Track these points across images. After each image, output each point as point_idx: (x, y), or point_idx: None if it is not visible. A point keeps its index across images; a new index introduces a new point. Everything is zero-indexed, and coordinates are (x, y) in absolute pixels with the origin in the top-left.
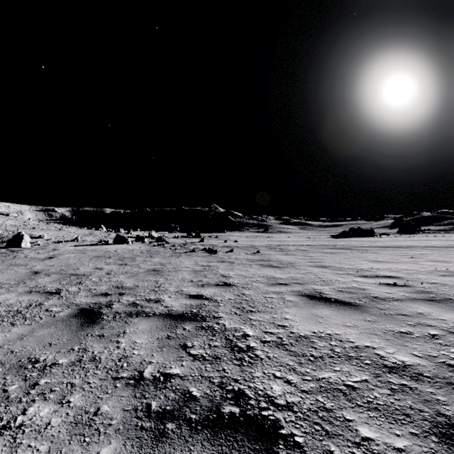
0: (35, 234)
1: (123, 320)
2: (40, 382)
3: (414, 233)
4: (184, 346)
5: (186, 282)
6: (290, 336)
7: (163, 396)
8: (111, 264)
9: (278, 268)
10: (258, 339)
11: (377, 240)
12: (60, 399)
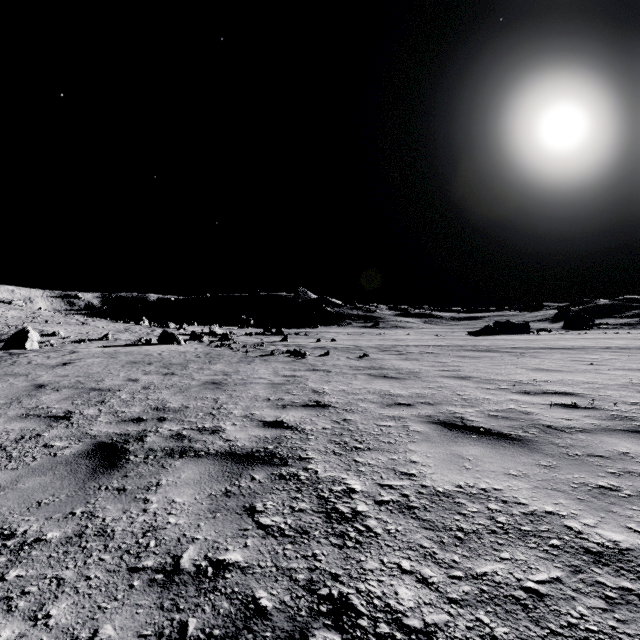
0: (48, 330)
1: (159, 462)
2: (8, 576)
3: (586, 329)
4: (250, 510)
5: (260, 401)
6: (421, 493)
7: (209, 608)
8: (152, 374)
9: (396, 380)
10: (370, 498)
11: (534, 338)
12: (34, 611)
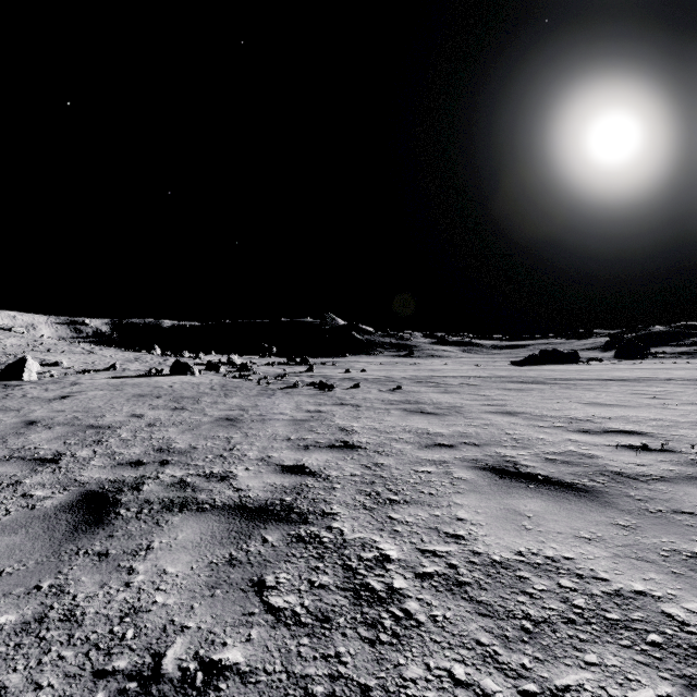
0: (50, 359)
1: (154, 518)
2: None
3: (641, 358)
4: (258, 585)
5: (279, 441)
6: (473, 562)
7: None
8: (159, 409)
9: (434, 416)
10: (409, 569)
11: (584, 368)
12: None
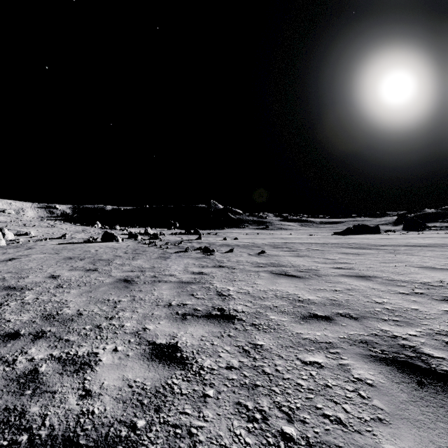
0: (24, 231)
1: None
2: None
3: (421, 230)
4: None
5: (160, 308)
6: None
7: None
8: (75, 270)
9: (298, 279)
10: None
11: (387, 237)
12: None
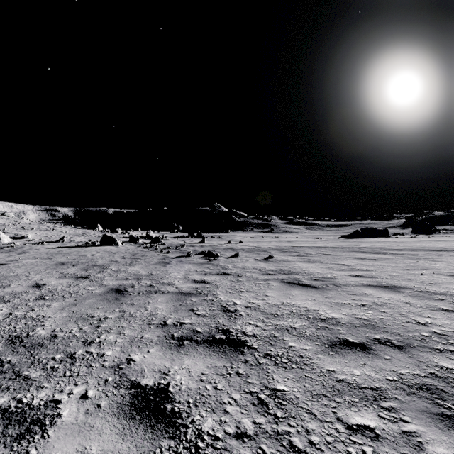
0: (21, 234)
1: None
2: None
3: (431, 233)
4: None
5: (152, 328)
6: None
7: None
8: (64, 278)
9: (314, 290)
10: None
11: (398, 240)
12: None
